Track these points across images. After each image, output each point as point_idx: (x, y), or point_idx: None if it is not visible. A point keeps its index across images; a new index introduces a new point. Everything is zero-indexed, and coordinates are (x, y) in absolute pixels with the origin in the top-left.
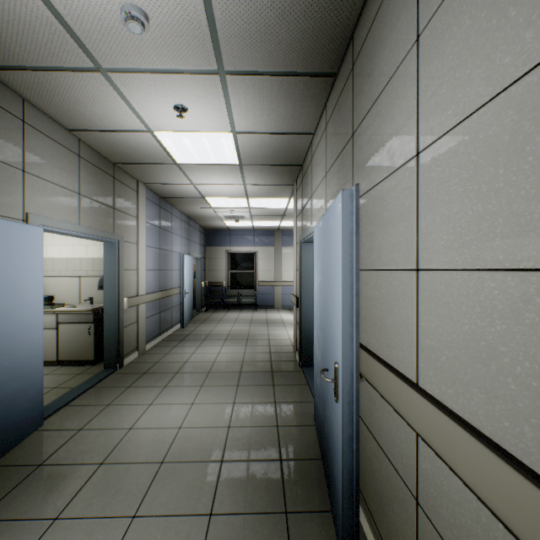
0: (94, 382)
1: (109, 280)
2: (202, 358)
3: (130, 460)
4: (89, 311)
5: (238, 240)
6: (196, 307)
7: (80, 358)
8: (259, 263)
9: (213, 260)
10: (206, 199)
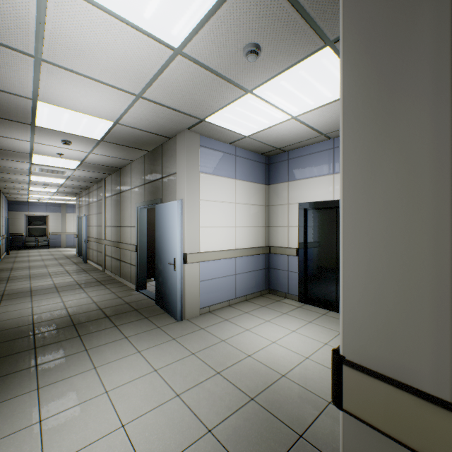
0: None
1: None
2: (35, 258)
3: (37, 266)
4: None
5: (35, 208)
6: None
7: None
8: (50, 222)
9: (14, 220)
10: (29, 194)
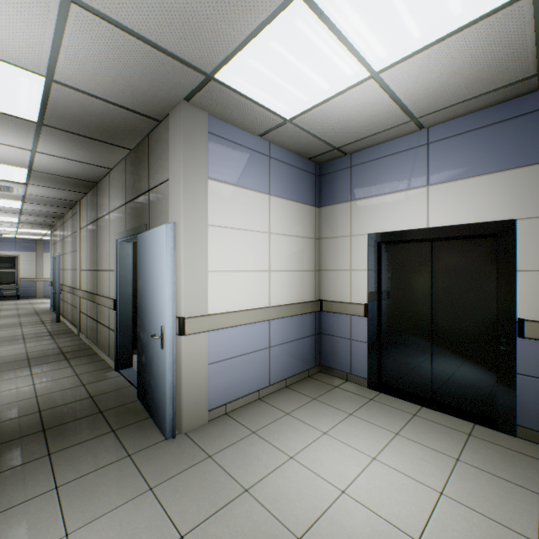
0: None
1: None
2: None
3: None
4: None
5: None
6: None
7: None
8: (21, 264)
9: None
10: None
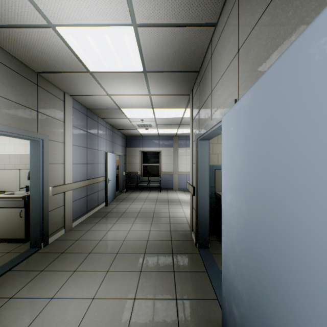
0: (13, 265)
1: (34, 172)
2: (114, 235)
3: None
4: (19, 198)
5: (148, 143)
6: (119, 189)
7: (13, 236)
8: (162, 159)
9: (131, 157)
10: (122, 110)
